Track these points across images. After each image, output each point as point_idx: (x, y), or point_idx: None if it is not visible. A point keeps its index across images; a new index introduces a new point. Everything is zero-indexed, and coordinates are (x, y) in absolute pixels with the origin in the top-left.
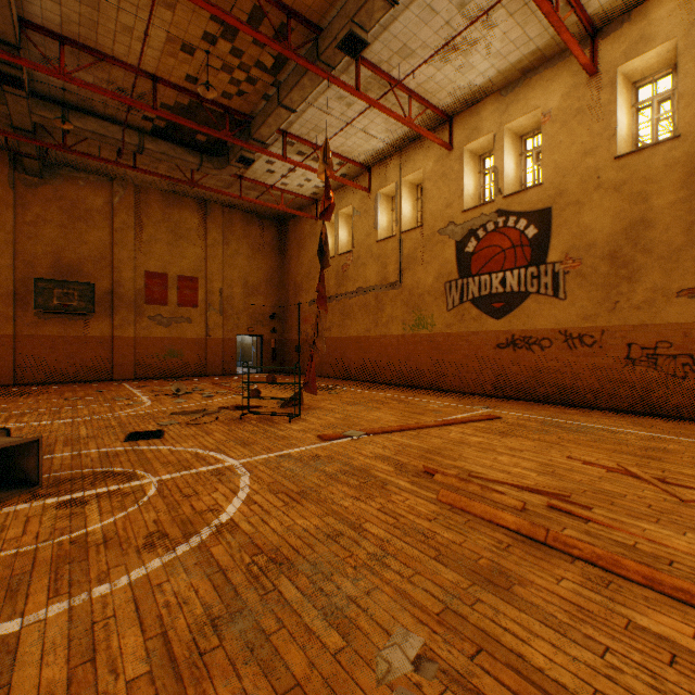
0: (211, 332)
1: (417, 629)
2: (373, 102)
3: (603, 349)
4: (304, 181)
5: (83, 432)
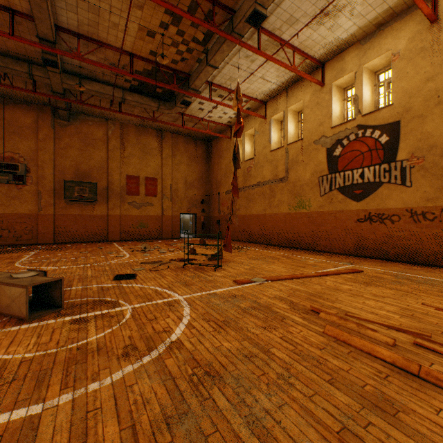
0: (164, 212)
1: None
2: (269, 57)
3: (442, 222)
4: (222, 114)
5: (89, 273)
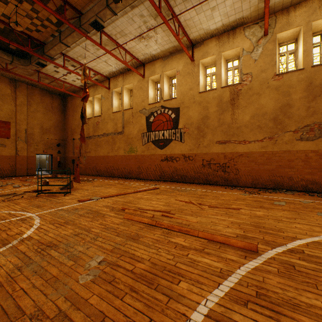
0: (19, 152)
1: (103, 254)
2: (108, 51)
3: (195, 161)
4: (76, 79)
5: None
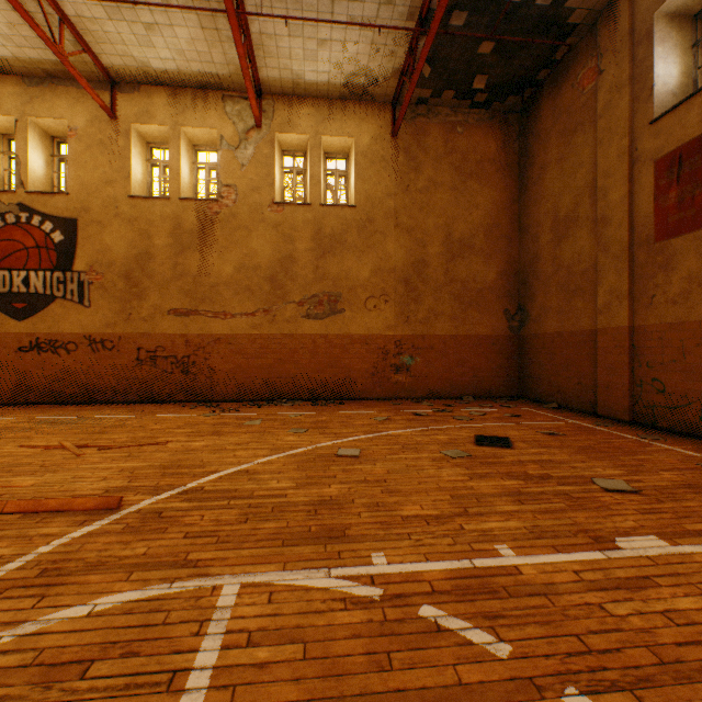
0: None
1: None
2: None
3: (122, 352)
4: None
5: None
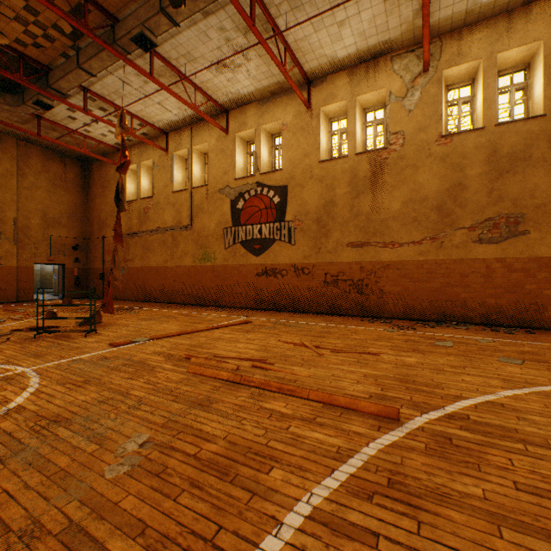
0: (2, 261)
1: (148, 432)
2: (164, 87)
3: (314, 276)
4: (108, 132)
5: None
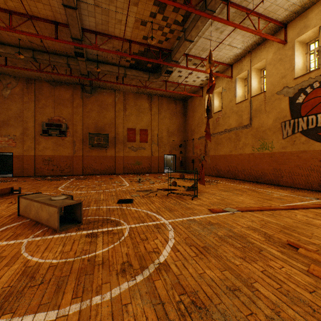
0: (153, 153)
1: None
2: (236, 25)
3: None
4: (196, 78)
5: (101, 197)
